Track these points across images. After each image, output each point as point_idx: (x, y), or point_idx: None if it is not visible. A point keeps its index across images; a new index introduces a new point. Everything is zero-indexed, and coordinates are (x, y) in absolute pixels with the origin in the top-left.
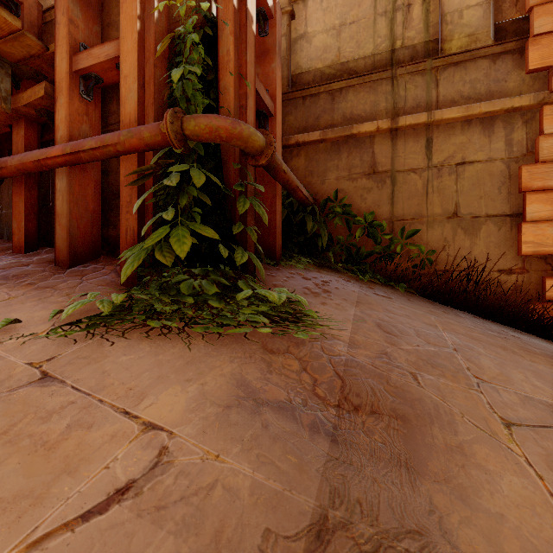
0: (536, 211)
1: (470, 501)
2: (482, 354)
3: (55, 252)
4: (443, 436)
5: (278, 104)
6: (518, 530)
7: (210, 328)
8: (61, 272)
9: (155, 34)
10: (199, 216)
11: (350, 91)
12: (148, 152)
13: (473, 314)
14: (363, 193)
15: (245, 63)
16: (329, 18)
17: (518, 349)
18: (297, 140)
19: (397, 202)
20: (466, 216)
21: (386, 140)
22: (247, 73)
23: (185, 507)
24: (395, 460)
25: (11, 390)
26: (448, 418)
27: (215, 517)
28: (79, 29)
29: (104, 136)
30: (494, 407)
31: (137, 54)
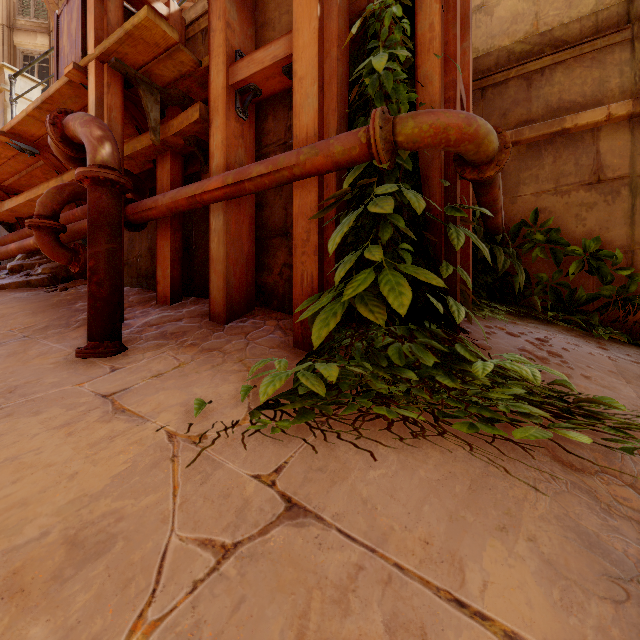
0: None
1: None
2: None
3: (210, 304)
4: None
5: (470, 98)
6: None
7: (478, 427)
8: (220, 329)
9: (338, 17)
10: (408, 255)
11: (557, 69)
12: (328, 174)
13: None
14: (580, 211)
15: (454, 38)
16: None
17: None
18: None
19: (639, 221)
20: None
21: (621, 132)
22: (456, 51)
23: None
24: None
25: (261, 530)
26: None
27: None
28: (235, 34)
29: (278, 158)
30: None
31: (317, 46)
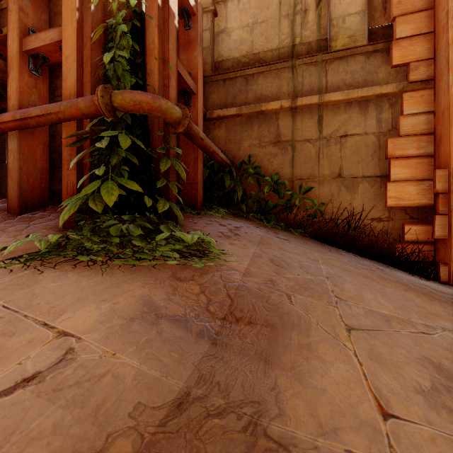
0: (397, 173)
1: (305, 381)
2: (347, 281)
3: (8, 202)
4: (298, 338)
5: (200, 85)
6: (332, 399)
7: (128, 261)
8: (12, 218)
9: (92, 23)
10: (126, 172)
11: (260, 76)
12: (85, 120)
13: (352, 253)
14: (270, 157)
15: (168, 50)
16: (244, 17)
17: (376, 277)
18: (218, 114)
19: (296, 165)
20: (347, 177)
21: (288, 116)
22: (169, 58)
23: (77, 389)
24: (258, 356)
25: None
26: (306, 326)
27: (100, 395)
28: (28, 16)
29: (48, 106)
30: (343, 317)
31: (76, 39)
